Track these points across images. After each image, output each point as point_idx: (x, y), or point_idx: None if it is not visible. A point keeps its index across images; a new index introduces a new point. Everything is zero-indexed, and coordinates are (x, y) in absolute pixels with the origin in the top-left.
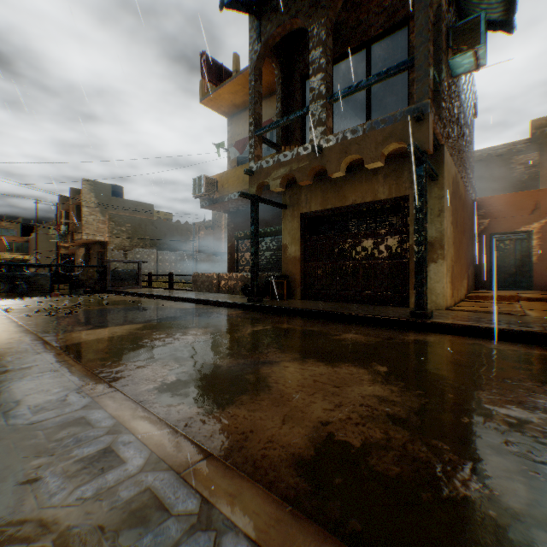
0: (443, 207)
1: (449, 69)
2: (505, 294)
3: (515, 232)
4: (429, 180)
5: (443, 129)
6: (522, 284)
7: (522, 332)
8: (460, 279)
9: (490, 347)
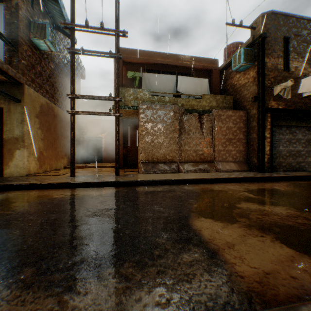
0: (24, 118)
1: (35, 44)
2: (82, 165)
3: (97, 137)
4: (17, 102)
5: (23, 75)
6: (99, 160)
7: (33, 184)
8: (57, 158)
9: (6, 194)
